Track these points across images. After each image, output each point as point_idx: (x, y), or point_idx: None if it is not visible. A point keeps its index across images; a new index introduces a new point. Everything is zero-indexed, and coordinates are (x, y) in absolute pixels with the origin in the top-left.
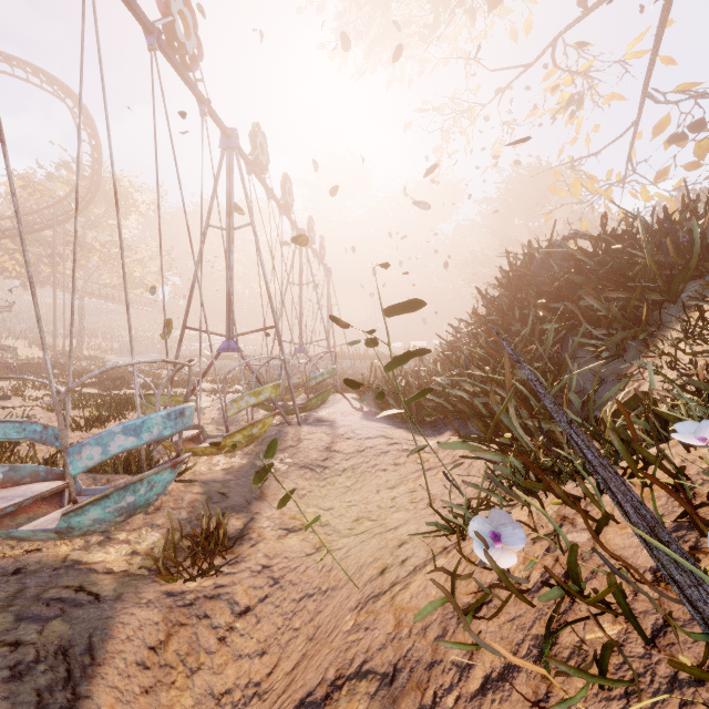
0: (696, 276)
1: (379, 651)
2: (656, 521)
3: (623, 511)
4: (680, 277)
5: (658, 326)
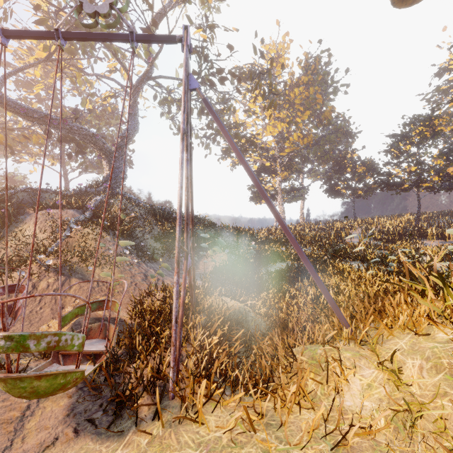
0: (8, 222)
1: (3, 297)
2: (43, 263)
3: (40, 263)
4: (9, 224)
5: (3, 237)
